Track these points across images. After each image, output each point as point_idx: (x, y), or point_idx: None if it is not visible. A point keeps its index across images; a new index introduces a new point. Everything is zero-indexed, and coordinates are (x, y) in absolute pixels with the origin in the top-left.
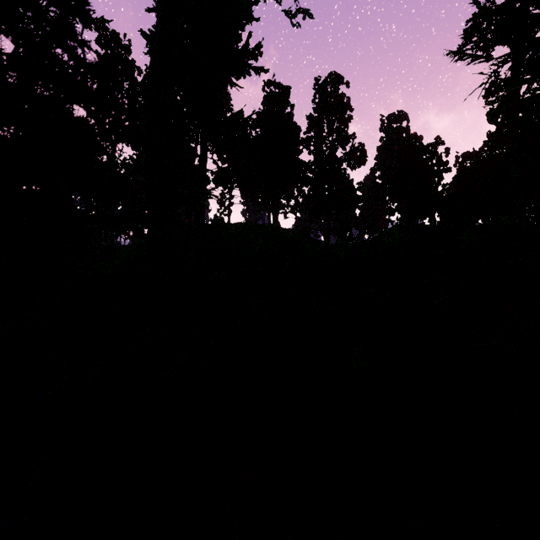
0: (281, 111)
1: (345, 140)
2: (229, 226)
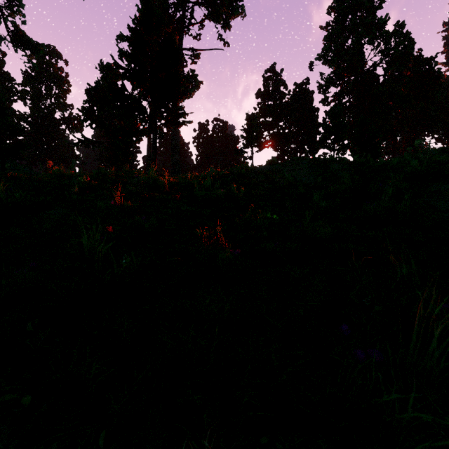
0: None
1: (64, 107)
2: None
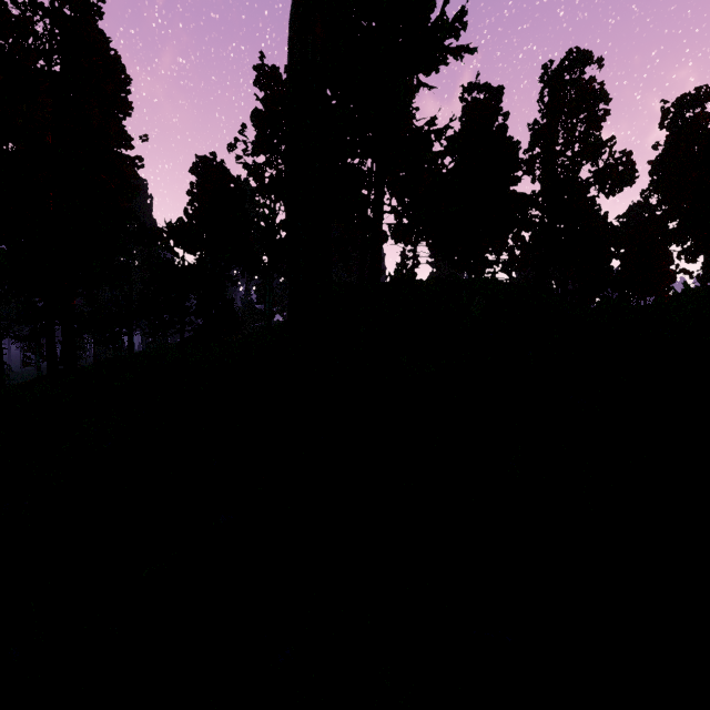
0: (488, 125)
1: (596, 150)
2: (420, 285)
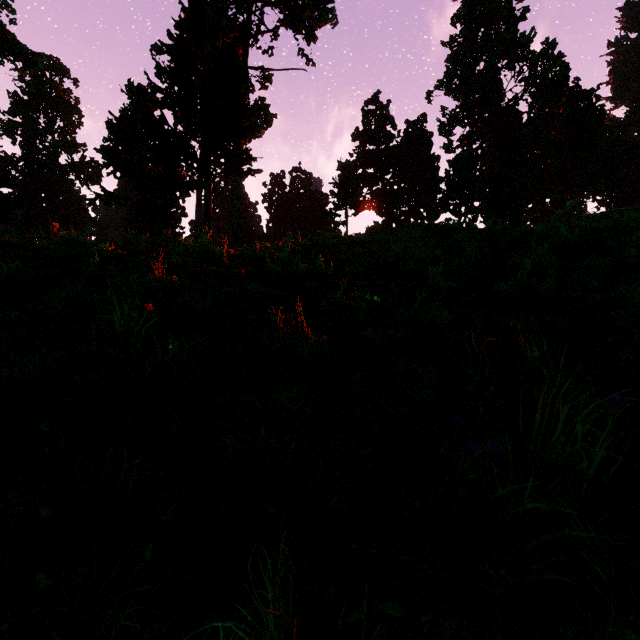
0: None
1: (72, 148)
2: None
